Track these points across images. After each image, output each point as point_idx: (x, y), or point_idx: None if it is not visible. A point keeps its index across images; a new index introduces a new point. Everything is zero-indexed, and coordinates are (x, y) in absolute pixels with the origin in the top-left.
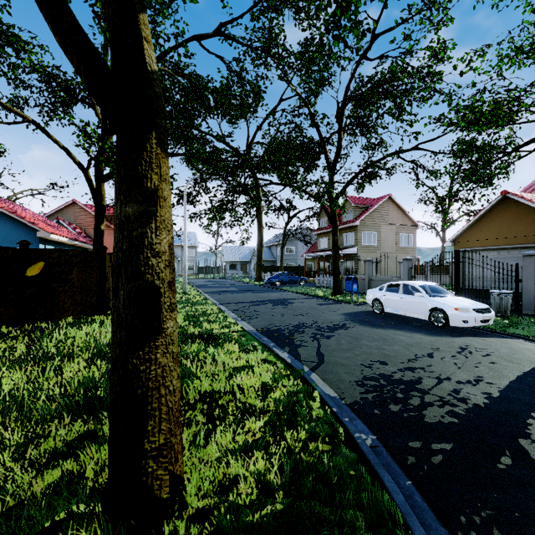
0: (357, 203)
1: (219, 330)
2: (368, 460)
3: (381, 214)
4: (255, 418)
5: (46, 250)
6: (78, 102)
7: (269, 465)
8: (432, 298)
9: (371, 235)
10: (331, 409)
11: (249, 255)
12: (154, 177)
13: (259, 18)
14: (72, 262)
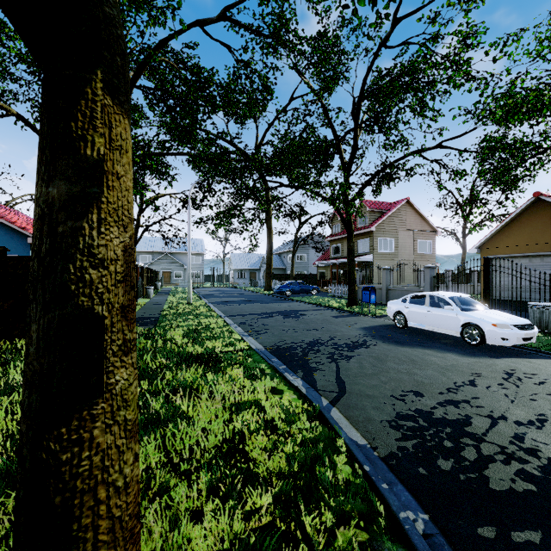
0: (373, 207)
1: (222, 349)
2: None
3: (398, 219)
4: (261, 487)
5: (27, 257)
6: None
7: None
8: (464, 312)
9: (388, 241)
10: (362, 466)
11: (258, 263)
12: (97, 141)
13: (268, 2)
14: None
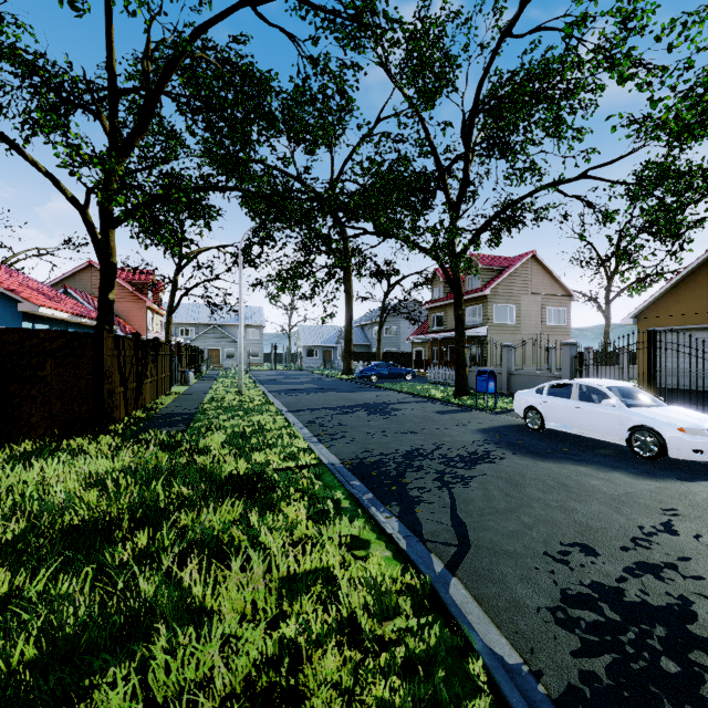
0: (487, 264)
1: (279, 464)
2: None
3: (521, 279)
4: None
5: None
6: (75, 108)
7: None
8: (633, 410)
9: (507, 309)
10: None
11: (334, 338)
12: None
13: None
14: (44, 350)
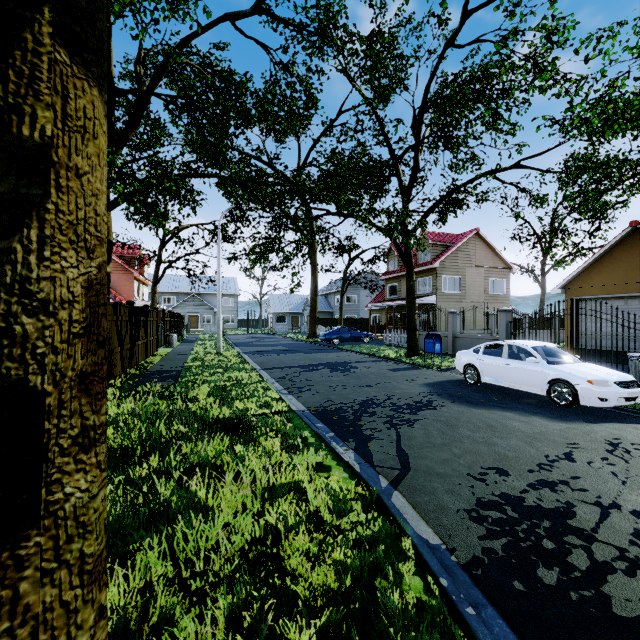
0: (436, 240)
1: (256, 411)
2: None
3: (466, 254)
4: (300, 616)
5: None
6: None
7: None
8: (552, 366)
9: (453, 280)
10: (437, 579)
11: (301, 305)
12: (41, 114)
13: None
14: None
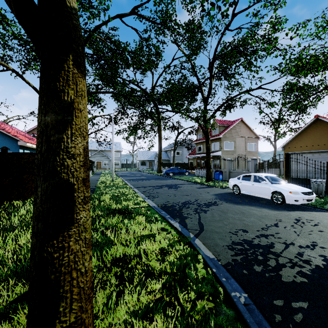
0: (221, 124)
1: (133, 206)
2: (244, 319)
3: (236, 130)
4: (155, 279)
5: (19, 153)
6: None
7: (166, 325)
8: (273, 185)
9: (230, 143)
10: (211, 269)
11: (153, 156)
12: (70, 92)
13: (159, 4)
14: None
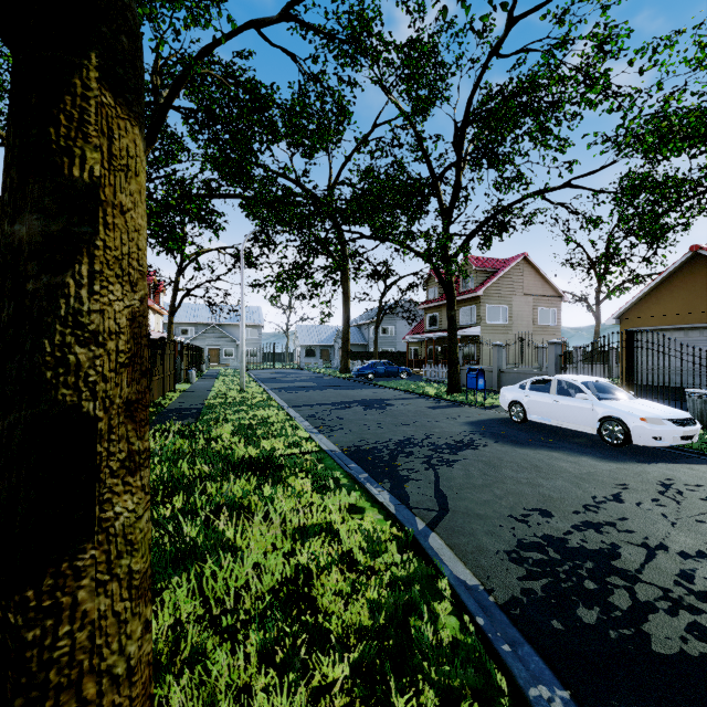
0: (480, 266)
1: (284, 451)
2: None
3: (513, 281)
4: (333, 651)
5: None
6: None
7: None
8: (603, 402)
9: (499, 309)
10: (473, 618)
11: (332, 337)
12: (90, 156)
13: None
14: None
